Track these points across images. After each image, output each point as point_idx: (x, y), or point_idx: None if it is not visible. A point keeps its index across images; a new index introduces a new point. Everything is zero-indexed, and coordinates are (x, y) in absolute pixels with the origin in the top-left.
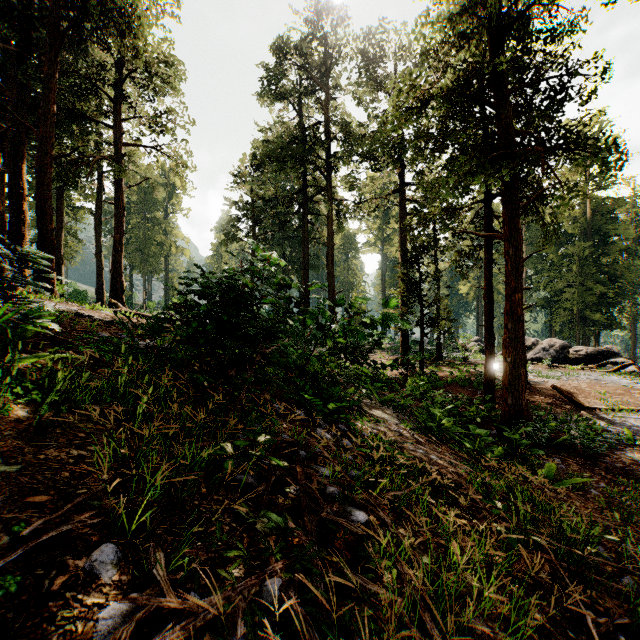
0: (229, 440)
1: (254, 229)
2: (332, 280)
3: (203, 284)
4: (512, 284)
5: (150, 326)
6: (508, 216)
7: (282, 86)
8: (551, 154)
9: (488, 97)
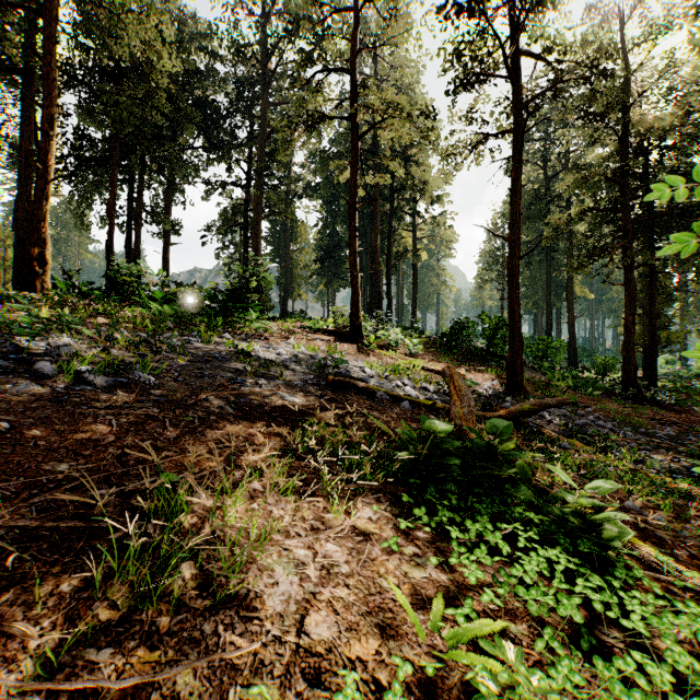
0: (458, 355)
1: (504, 271)
2: (571, 307)
3: (454, 324)
4: (627, 312)
5: (442, 335)
6: (625, 274)
7: (526, 153)
8: (687, 220)
9: (648, 182)
